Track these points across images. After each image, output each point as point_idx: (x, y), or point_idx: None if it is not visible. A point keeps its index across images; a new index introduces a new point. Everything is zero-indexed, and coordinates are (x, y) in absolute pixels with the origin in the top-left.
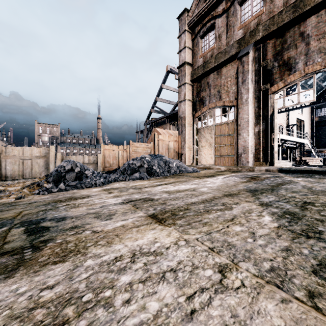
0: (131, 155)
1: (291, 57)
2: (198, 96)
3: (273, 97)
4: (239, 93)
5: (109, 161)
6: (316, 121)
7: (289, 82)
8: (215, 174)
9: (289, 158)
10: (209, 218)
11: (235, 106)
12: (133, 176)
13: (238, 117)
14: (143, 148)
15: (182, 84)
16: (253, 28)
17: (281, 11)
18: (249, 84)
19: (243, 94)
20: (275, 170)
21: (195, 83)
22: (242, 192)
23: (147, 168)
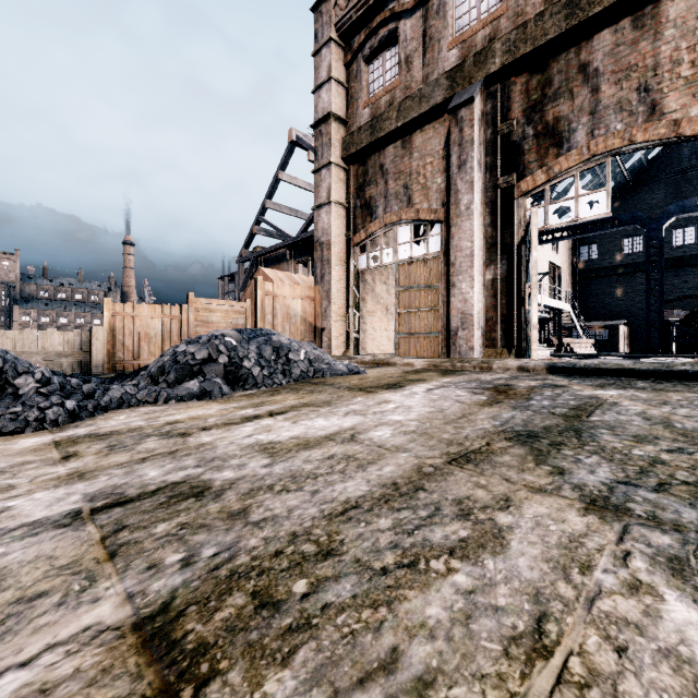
0: (193, 331)
1: (561, 118)
2: (361, 195)
3: (524, 204)
4: (453, 192)
5: (129, 346)
6: (581, 269)
7: (557, 173)
8: (403, 381)
9: (539, 339)
10: (429, 627)
11: (441, 222)
12: (180, 389)
13: (448, 247)
14: (225, 314)
15: (323, 166)
16: (481, 47)
17: (543, 12)
18: (475, 171)
19: (460, 193)
20: (541, 369)
21: (354, 165)
22: (498, 443)
23: (228, 366)
